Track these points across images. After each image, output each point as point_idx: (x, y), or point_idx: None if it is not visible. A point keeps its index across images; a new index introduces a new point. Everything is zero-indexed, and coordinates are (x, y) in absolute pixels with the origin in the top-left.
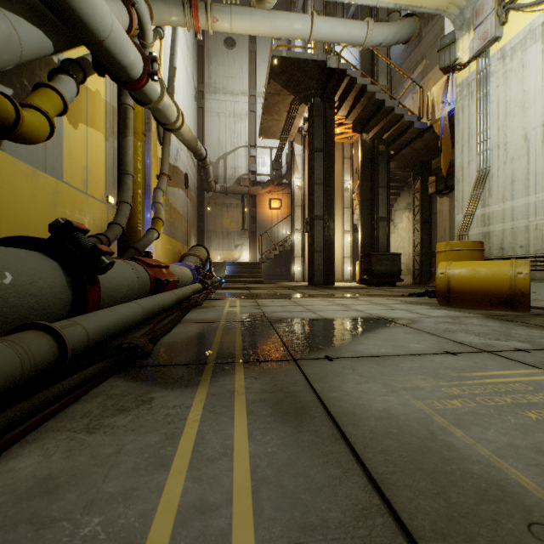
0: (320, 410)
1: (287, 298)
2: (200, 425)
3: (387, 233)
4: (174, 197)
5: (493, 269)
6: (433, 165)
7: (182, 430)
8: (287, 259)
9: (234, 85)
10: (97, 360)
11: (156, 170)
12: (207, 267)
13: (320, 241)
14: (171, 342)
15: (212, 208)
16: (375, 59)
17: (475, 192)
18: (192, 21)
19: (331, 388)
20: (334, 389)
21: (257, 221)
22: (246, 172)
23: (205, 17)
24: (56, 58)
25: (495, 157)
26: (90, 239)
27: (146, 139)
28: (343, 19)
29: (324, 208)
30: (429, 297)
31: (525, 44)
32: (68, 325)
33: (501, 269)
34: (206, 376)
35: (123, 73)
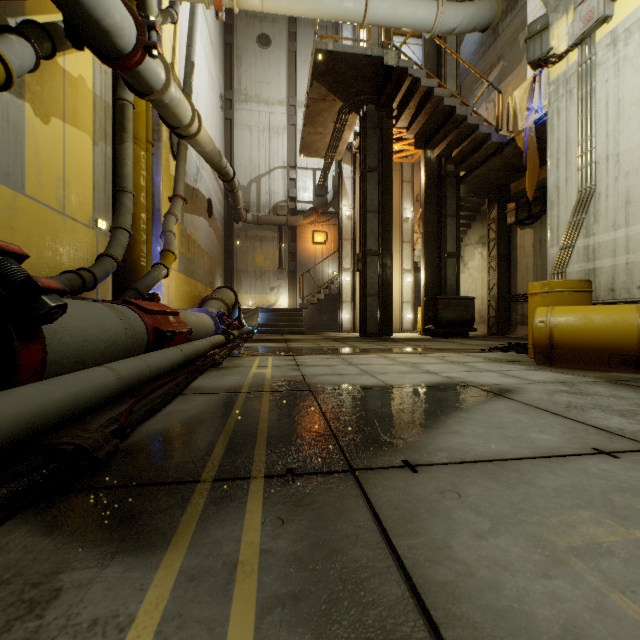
0: (421, 636)
1: (335, 354)
2: None
3: (456, 272)
4: (194, 227)
5: (613, 316)
6: (513, 189)
7: None
8: (334, 305)
9: (269, 92)
10: None
11: (169, 191)
12: (236, 314)
13: (375, 282)
14: (155, 432)
15: (243, 242)
16: (442, 58)
17: (575, 218)
18: None
19: (430, 550)
20: (438, 556)
21: (297, 258)
22: (283, 199)
23: None
24: (13, 21)
25: (602, 172)
26: (66, 275)
27: (155, 151)
28: None
29: (379, 241)
30: (517, 353)
31: None
32: None
33: (624, 317)
34: (189, 517)
35: (106, 41)
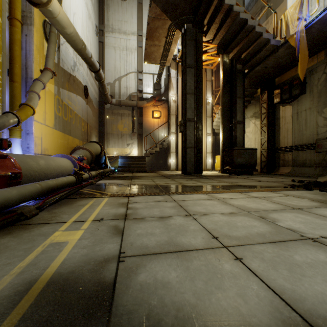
0: None
1: (168, 195)
2: None
3: (242, 133)
4: (71, 100)
5: None
6: (277, 82)
7: None
8: (165, 154)
9: (126, 27)
10: None
11: (43, 67)
12: (103, 159)
13: (192, 139)
14: None
15: (110, 116)
16: None
17: None
18: None
19: None
20: None
21: (143, 126)
22: (135, 91)
23: None
24: None
25: None
26: None
27: (28, 33)
28: None
29: (194, 113)
30: (323, 191)
31: None
32: None
33: None
34: None
35: None
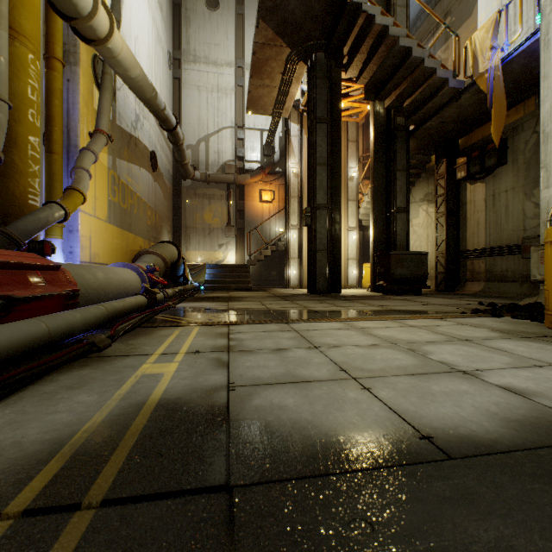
0: None
1: (286, 323)
2: None
3: (406, 228)
4: (131, 177)
5: None
6: (462, 144)
7: None
8: (281, 261)
9: (217, 54)
10: None
11: (92, 127)
12: (181, 270)
13: (324, 237)
14: None
15: (191, 200)
16: (391, 9)
17: None
18: None
19: None
20: None
21: (245, 216)
22: (231, 158)
23: None
24: None
25: None
26: None
27: (71, 77)
28: None
29: (328, 195)
30: (516, 319)
31: None
32: None
33: None
34: None
35: None
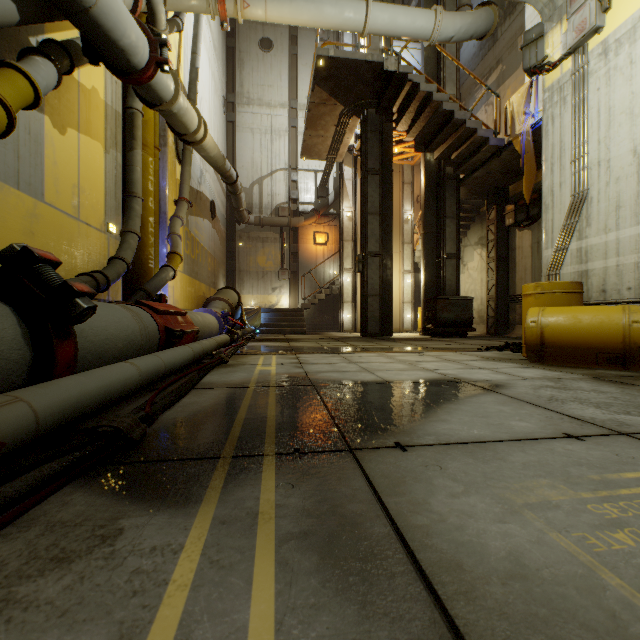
0: (400, 557)
1: (336, 353)
2: (189, 599)
3: (455, 273)
4: (197, 229)
5: (600, 316)
6: (511, 191)
7: (153, 613)
8: (335, 305)
9: (271, 95)
10: (44, 460)
11: (174, 194)
12: (239, 314)
13: (376, 283)
14: (175, 420)
15: (245, 243)
16: (441, 62)
17: (569, 221)
18: (217, 6)
19: (412, 505)
20: (418, 509)
21: (298, 259)
22: (285, 200)
23: (233, 1)
24: (34, 39)
25: (594, 177)
26: (81, 277)
27: (161, 156)
28: (406, 7)
29: (380, 243)
30: (512, 352)
31: (635, 35)
32: (1, 403)
33: (610, 317)
34: (216, 483)
35: (122, 59)
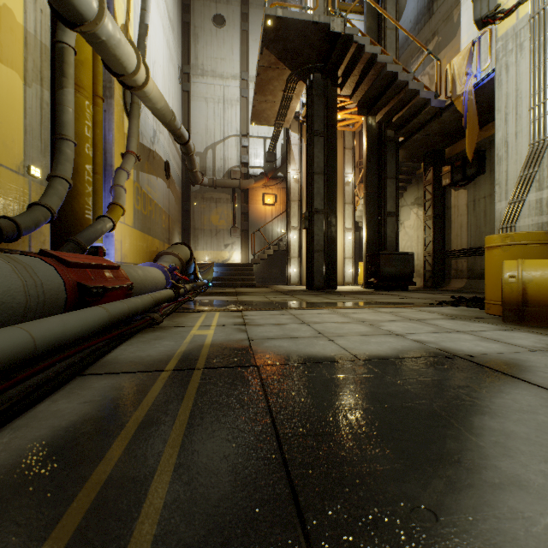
0: None
1: (285, 310)
2: None
3: (395, 230)
4: (150, 186)
5: None
6: (447, 154)
7: None
8: (282, 260)
9: (223, 67)
10: None
11: (122, 148)
12: (192, 268)
13: (321, 239)
14: None
15: (200, 203)
16: (382, 32)
17: (527, 171)
18: None
19: None
20: None
21: (249, 218)
22: (237, 164)
23: None
24: None
25: None
26: None
27: (107, 108)
28: None
29: (325, 201)
30: (469, 308)
31: None
32: None
33: None
34: None
35: None
